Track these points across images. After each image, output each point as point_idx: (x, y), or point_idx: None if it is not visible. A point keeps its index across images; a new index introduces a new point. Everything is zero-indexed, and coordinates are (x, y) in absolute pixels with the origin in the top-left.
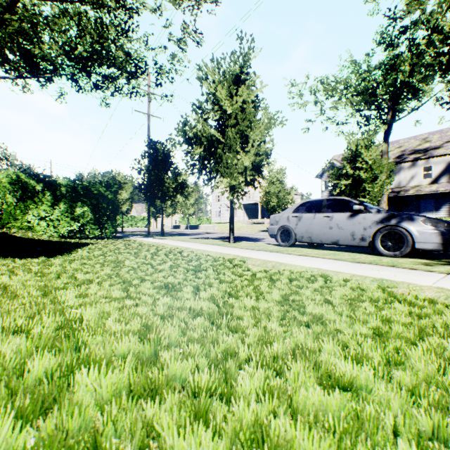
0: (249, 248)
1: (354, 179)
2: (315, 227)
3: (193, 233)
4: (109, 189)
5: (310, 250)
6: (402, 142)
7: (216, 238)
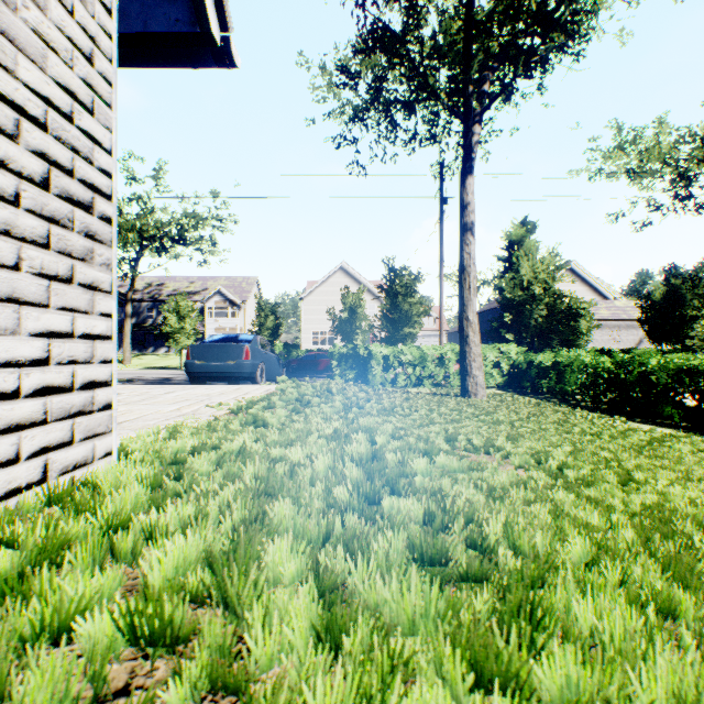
0: None
1: None
2: None
3: None
4: None
5: None
6: (179, 280)
7: None
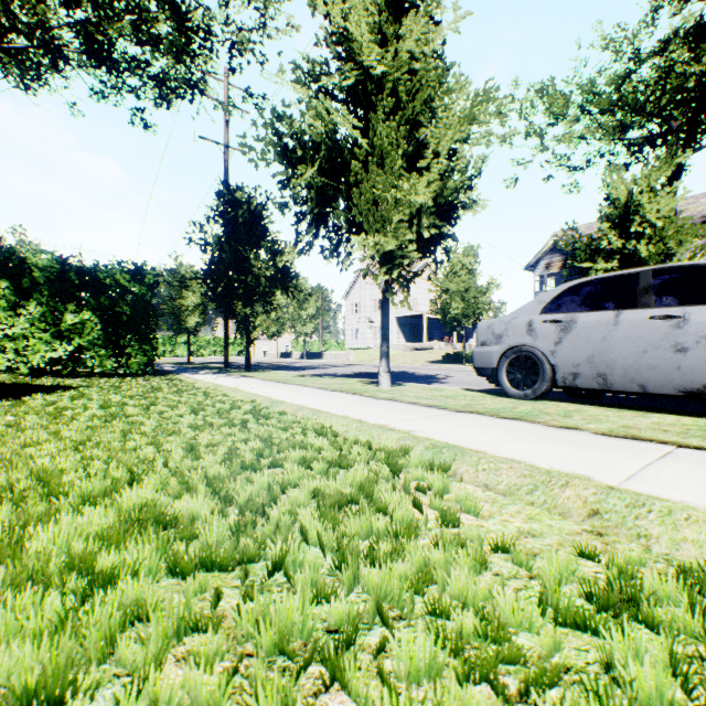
0: (434, 404)
1: (623, 259)
2: (621, 348)
3: (311, 365)
4: (136, 277)
5: (610, 413)
6: (683, 204)
7: (350, 375)
